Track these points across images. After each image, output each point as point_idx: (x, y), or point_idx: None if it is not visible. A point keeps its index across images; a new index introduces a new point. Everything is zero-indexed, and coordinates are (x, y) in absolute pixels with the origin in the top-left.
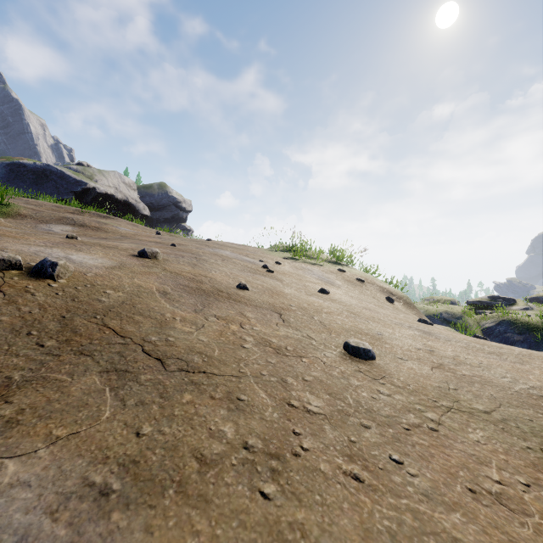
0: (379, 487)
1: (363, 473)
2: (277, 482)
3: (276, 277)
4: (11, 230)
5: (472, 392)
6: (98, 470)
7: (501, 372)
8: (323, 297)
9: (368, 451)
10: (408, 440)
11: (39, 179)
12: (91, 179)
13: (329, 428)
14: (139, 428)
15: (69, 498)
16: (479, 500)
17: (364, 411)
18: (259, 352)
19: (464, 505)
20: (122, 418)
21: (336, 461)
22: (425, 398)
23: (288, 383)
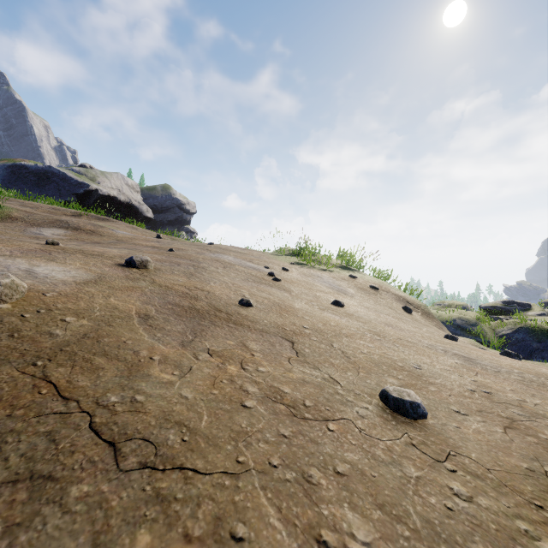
0: None
1: None
2: None
3: (283, 286)
4: None
5: None
6: None
7: None
8: (338, 311)
9: None
10: None
11: (41, 181)
12: (93, 181)
13: None
14: None
15: None
16: None
17: None
18: (266, 415)
19: None
20: None
21: None
22: (523, 500)
23: (312, 484)
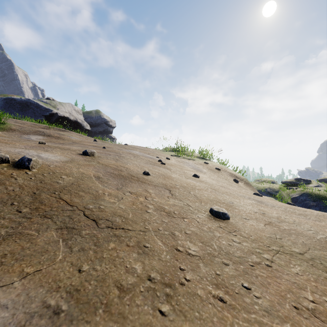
0: (236, 306)
1: (225, 296)
2: (170, 303)
3: (166, 167)
4: (4, 138)
5: (290, 240)
6: (53, 296)
7: (307, 227)
8: (196, 179)
9: (228, 281)
10: (253, 273)
11: (23, 108)
12: (54, 108)
13: (202, 265)
14: (80, 266)
15: (33, 316)
16: (301, 314)
17: (224, 254)
18: (157, 215)
19: (292, 318)
20: (70, 260)
21: (208, 288)
22: (262, 244)
23: (175, 235)
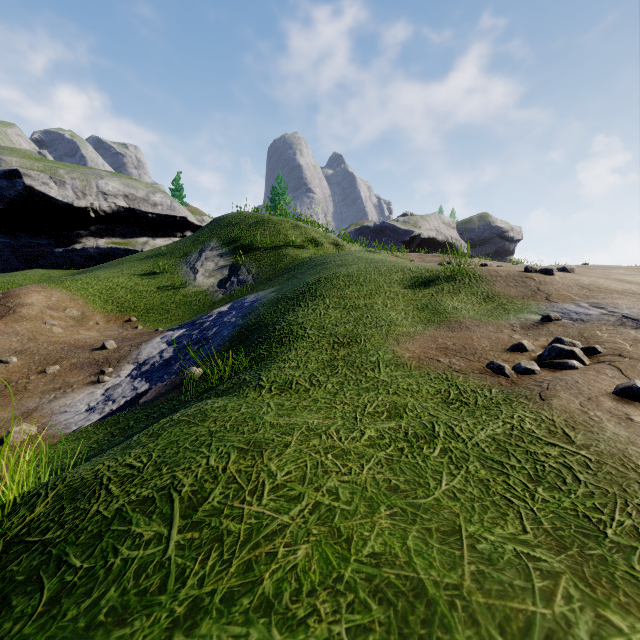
0: None
1: None
2: None
3: None
4: None
5: None
6: None
7: None
8: None
9: None
10: None
11: (377, 236)
12: (415, 227)
13: None
14: None
15: None
16: None
17: None
18: None
19: None
20: None
21: None
22: None
23: None
